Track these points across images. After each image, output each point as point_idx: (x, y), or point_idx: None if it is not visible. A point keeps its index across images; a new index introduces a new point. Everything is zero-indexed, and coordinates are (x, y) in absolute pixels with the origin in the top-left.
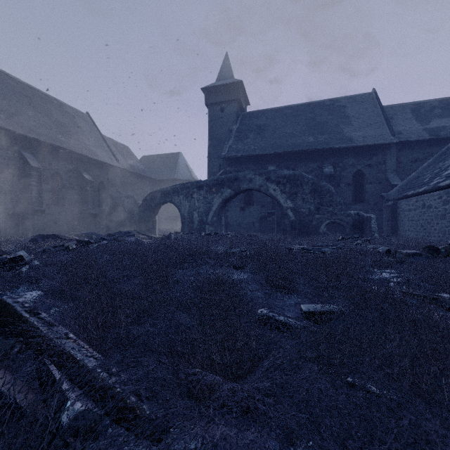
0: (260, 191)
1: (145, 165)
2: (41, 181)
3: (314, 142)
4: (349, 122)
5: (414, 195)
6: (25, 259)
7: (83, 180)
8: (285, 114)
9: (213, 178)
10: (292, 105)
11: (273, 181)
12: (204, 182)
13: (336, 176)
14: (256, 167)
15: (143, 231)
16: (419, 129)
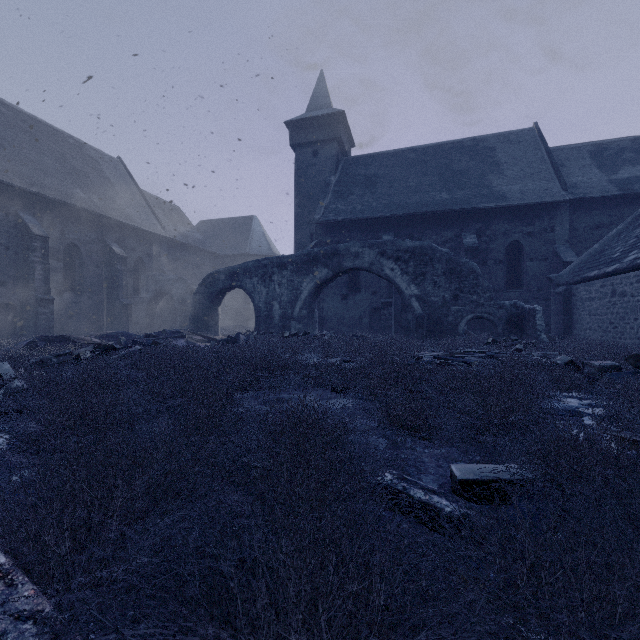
0: (371, 271)
1: (203, 234)
2: (48, 256)
3: (449, 200)
4: (500, 171)
5: (599, 276)
6: (3, 377)
7: (111, 255)
8: (406, 160)
9: (302, 252)
10: (416, 147)
11: (389, 256)
12: (288, 258)
13: (481, 250)
14: (365, 237)
15: (199, 330)
16: (603, 180)
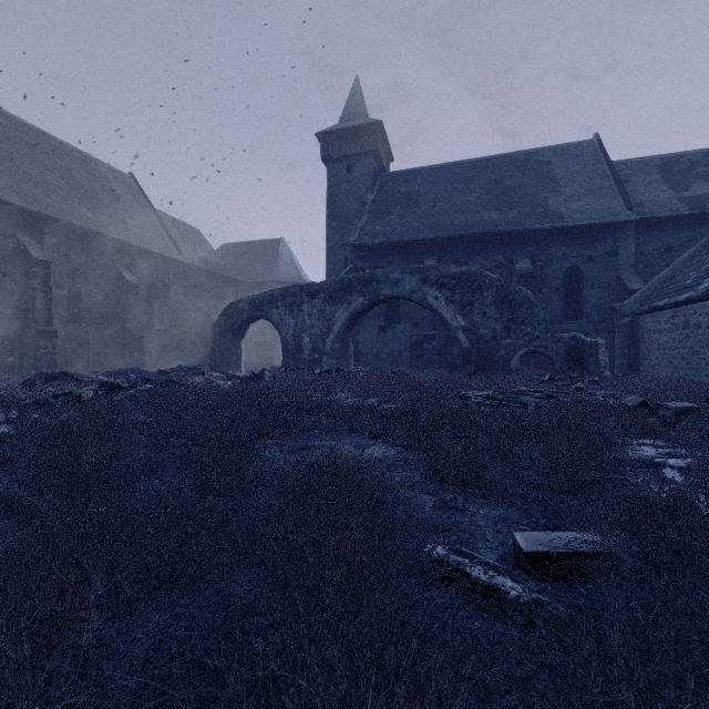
0: (412, 300)
1: (225, 259)
2: (50, 283)
3: (500, 220)
4: (557, 188)
5: (669, 306)
6: None
7: (122, 282)
8: (451, 176)
9: (334, 278)
10: (462, 161)
11: (433, 283)
12: (319, 285)
13: (536, 276)
14: (406, 261)
15: (219, 366)
16: (672, 198)
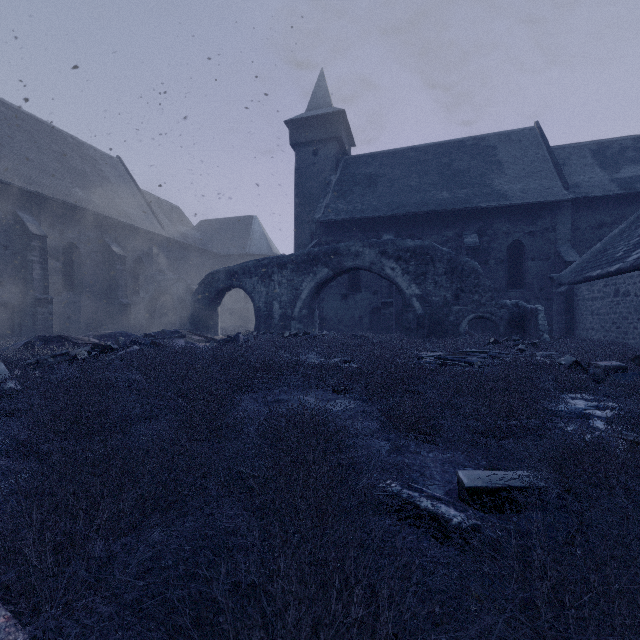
0: (371, 271)
1: (203, 234)
2: (46, 255)
3: (450, 199)
4: (502, 170)
5: (602, 276)
6: None
7: (111, 255)
8: (407, 159)
9: (302, 251)
10: (417, 146)
11: (390, 255)
12: (288, 258)
13: (482, 249)
14: (366, 236)
15: (198, 330)
16: (605, 179)
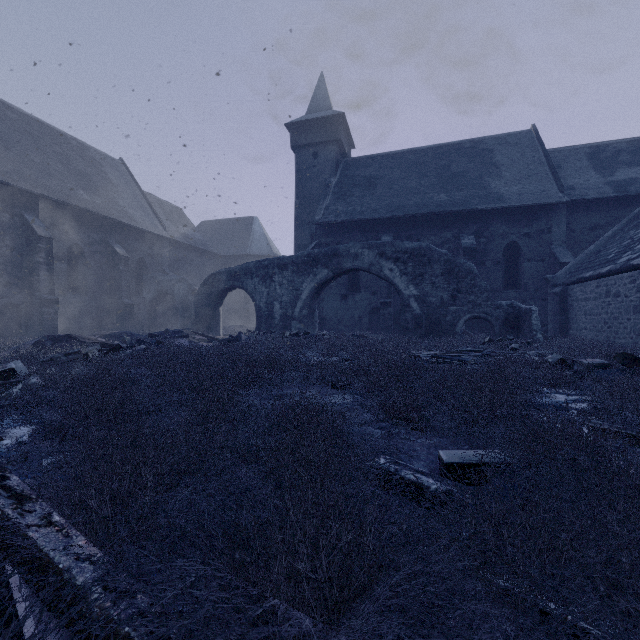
0: (370, 272)
1: (204, 235)
2: (52, 257)
3: (448, 201)
4: (498, 173)
5: (594, 277)
6: (19, 374)
7: (114, 256)
8: (405, 162)
9: (302, 253)
10: (415, 149)
11: (388, 257)
12: (289, 259)
13: (479, 251)
14: (365, 238)
15: (200, 330)
16: (599, 182)
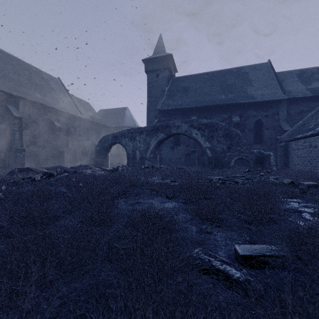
0: (185, 135)
1: (101, 116)
2: (22, 127)
3: (225, 99)
4: (251, 84)
5: (302, 137)
6: None
7: (54, 127)
8: (203, 79)
9: (150, 125)
10: (208, 72)
11: (195, 127)
12: (144, 128)
13: (241, 124)
14: (183, 117)
15: (98, 165)
16: (303, 88)
